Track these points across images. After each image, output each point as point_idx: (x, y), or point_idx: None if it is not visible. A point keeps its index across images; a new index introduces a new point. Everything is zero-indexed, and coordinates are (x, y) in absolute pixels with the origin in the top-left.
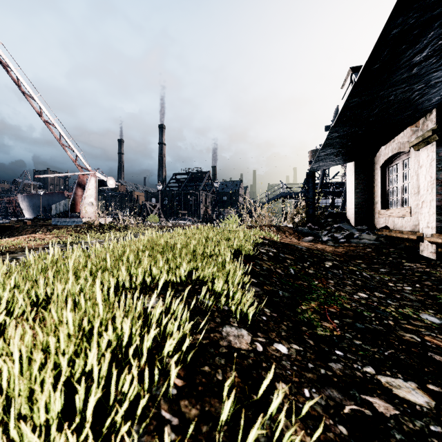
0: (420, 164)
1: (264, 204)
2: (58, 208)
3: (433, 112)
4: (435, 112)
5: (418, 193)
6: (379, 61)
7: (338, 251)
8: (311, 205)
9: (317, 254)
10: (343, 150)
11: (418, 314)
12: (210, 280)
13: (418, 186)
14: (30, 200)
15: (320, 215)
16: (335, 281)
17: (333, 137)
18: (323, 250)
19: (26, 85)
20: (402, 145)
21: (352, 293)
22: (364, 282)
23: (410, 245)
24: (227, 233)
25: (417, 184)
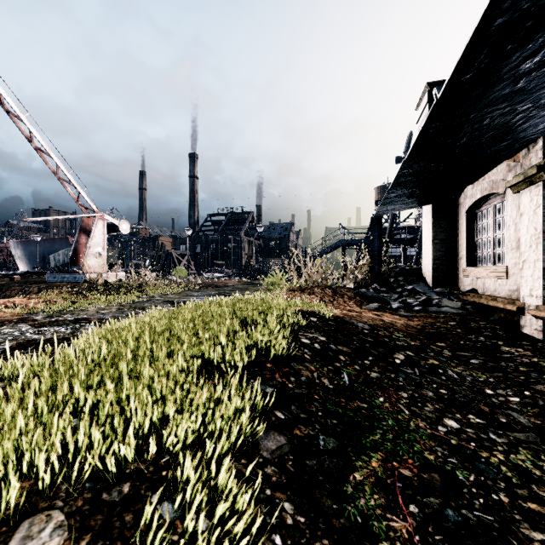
0: (521, 210)
1: (319, 254)
2: (57, 260)
3: (538, 142)
4: (541, 142)
5: (516, 248)
6: (473, 68)
7: (411, 325)
8: (377, 260)
9: (384, 338)
10: (418, 190)
11: (541, 466)
12: (190, 442)
13: (517, 240)
14: (25, 248)
15: (389, 272)
16: (409, 393)
17: (405, 174)
18: (392, 325)
19: (11, 102)
20: (495, 184)
21: (436, 422)
22: (451, 390)
23: (506, 317)
24: (255, 314)
25: (515, 237)
